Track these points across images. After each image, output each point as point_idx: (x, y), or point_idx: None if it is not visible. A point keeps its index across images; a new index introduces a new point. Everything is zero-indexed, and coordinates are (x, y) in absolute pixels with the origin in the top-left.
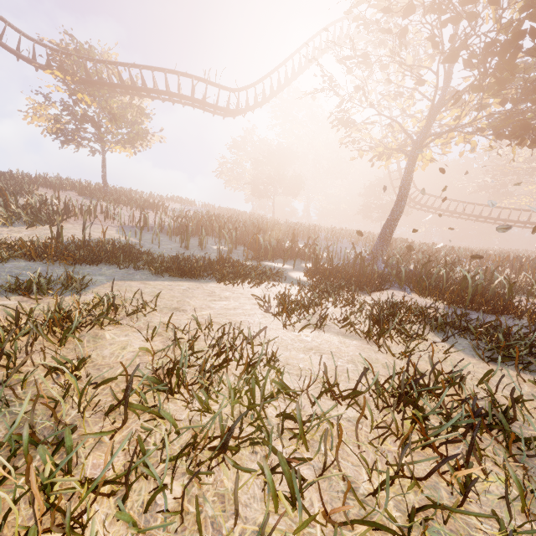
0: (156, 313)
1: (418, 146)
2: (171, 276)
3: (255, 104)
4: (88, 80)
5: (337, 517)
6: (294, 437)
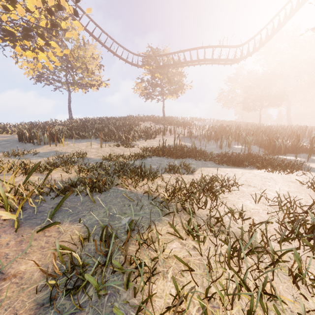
0: (240, 187)
1: None
2: (226, 165)
3: (254, 50)
4: (158, 66)
5: None
6: None
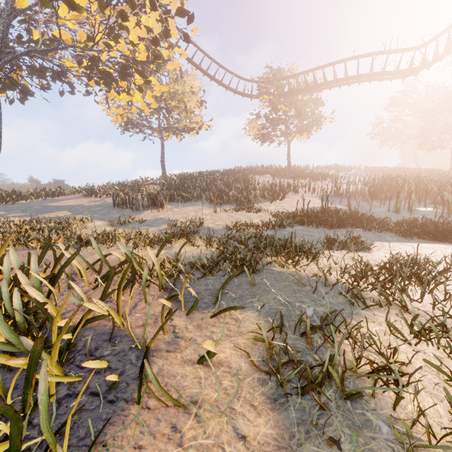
0: None
1: None
2: (418, 239)
3: (447, 50)
4: (282, 94)
5: None
6: None
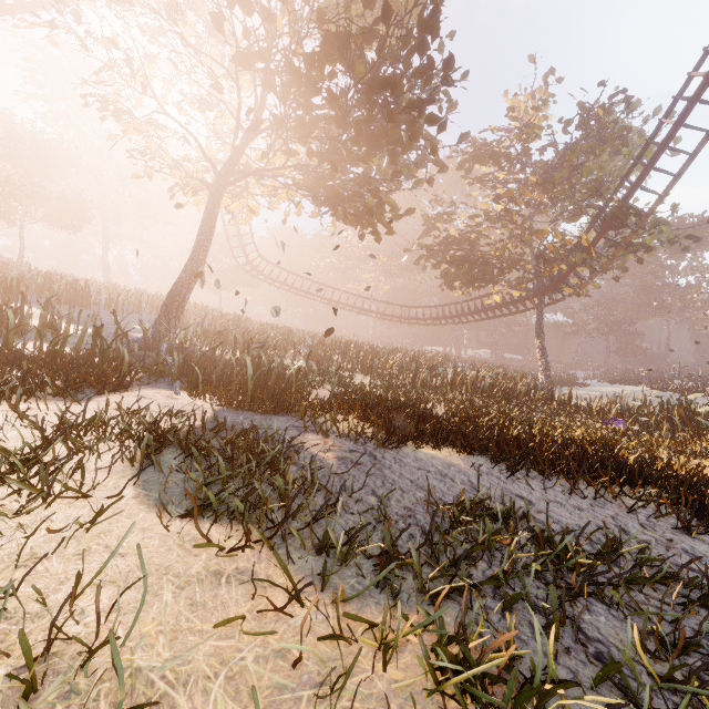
0: None
1: (222, 181)
2: None
3: None
4: None
5: None
6: None
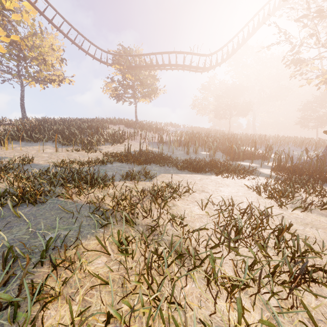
0: (194, 193)
1: None
2: (188, 171)
3: (222, 60)
4: (130, 67)
5: None
6: None
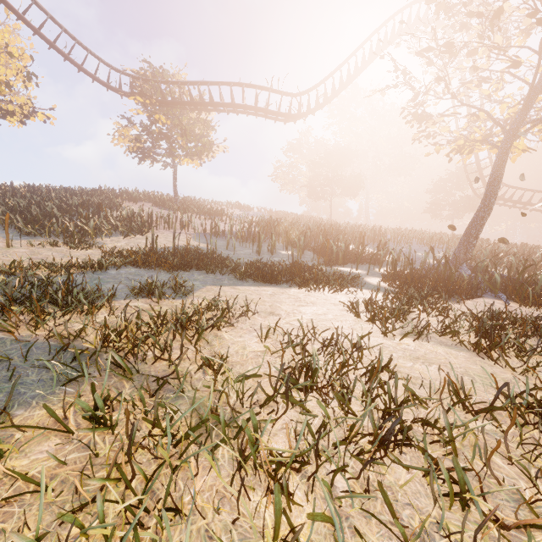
0: (256, 317)
1: (511, 136)
2: (254, 282)
3: (317, 106)
4: (163, 101)
5: (510, 523)
6: (446, 443)
